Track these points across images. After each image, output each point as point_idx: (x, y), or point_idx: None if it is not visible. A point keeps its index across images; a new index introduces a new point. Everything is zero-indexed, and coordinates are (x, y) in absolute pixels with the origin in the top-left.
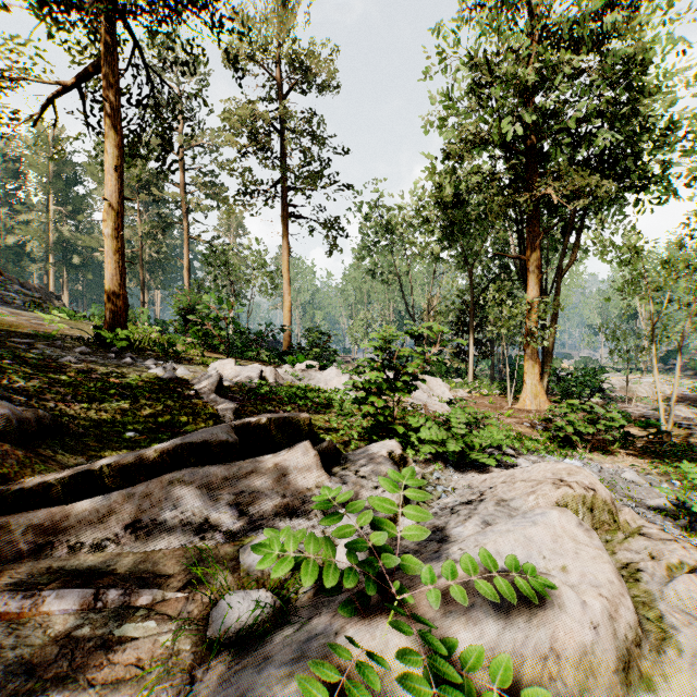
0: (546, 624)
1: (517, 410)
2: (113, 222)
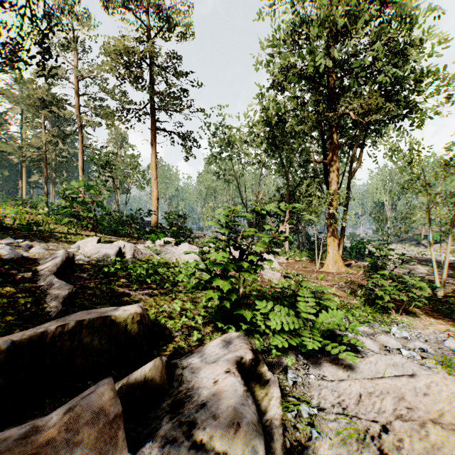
0: None
1: (324, 272)
2: None
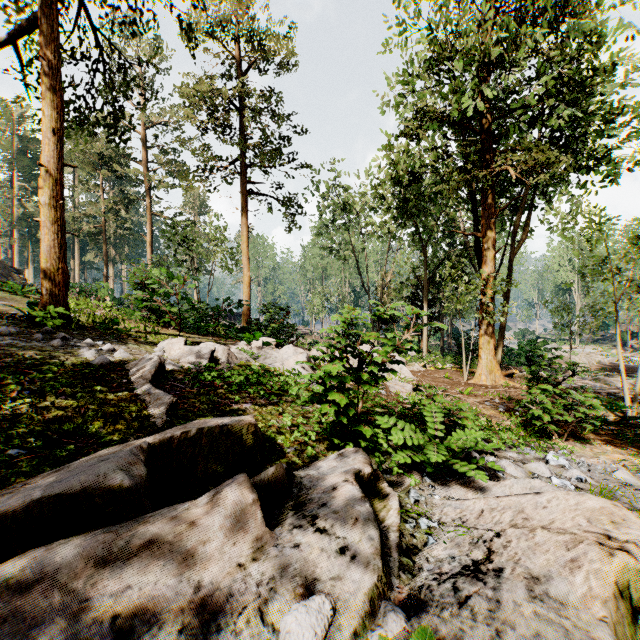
0: None
1: (474, 385)
2: (51, 190)
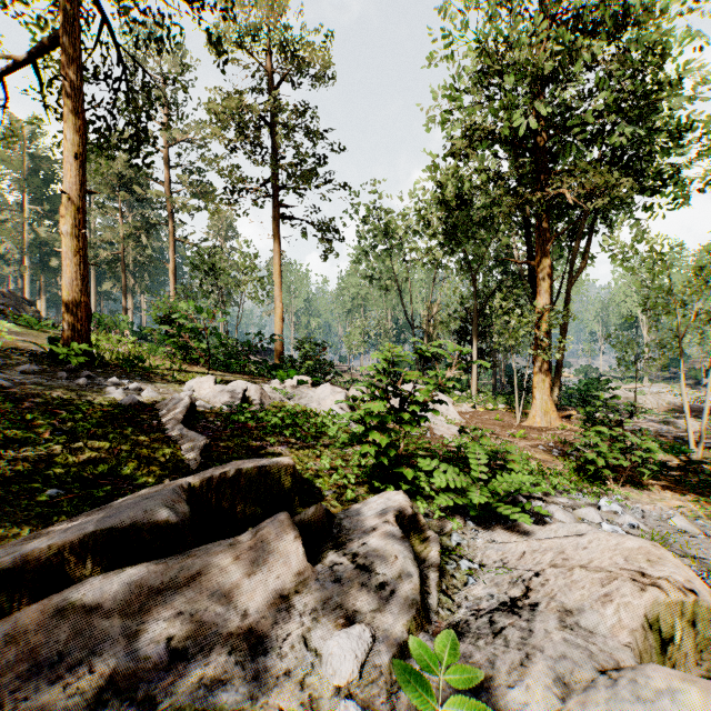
0: None
1: (527, 428)
2: (73, 218)
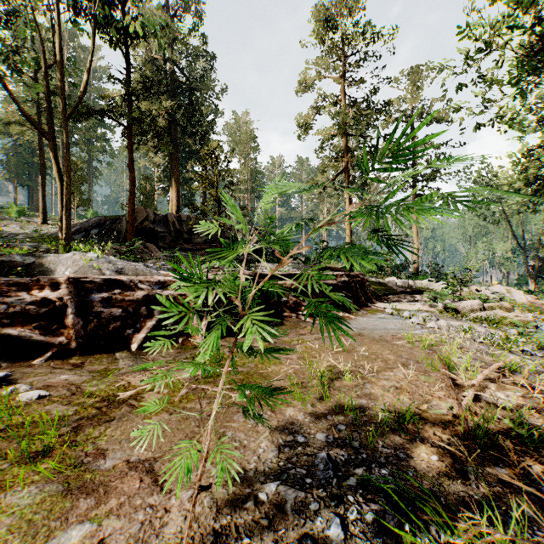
0: (458, 303)
1: None
2: (349, 227)
